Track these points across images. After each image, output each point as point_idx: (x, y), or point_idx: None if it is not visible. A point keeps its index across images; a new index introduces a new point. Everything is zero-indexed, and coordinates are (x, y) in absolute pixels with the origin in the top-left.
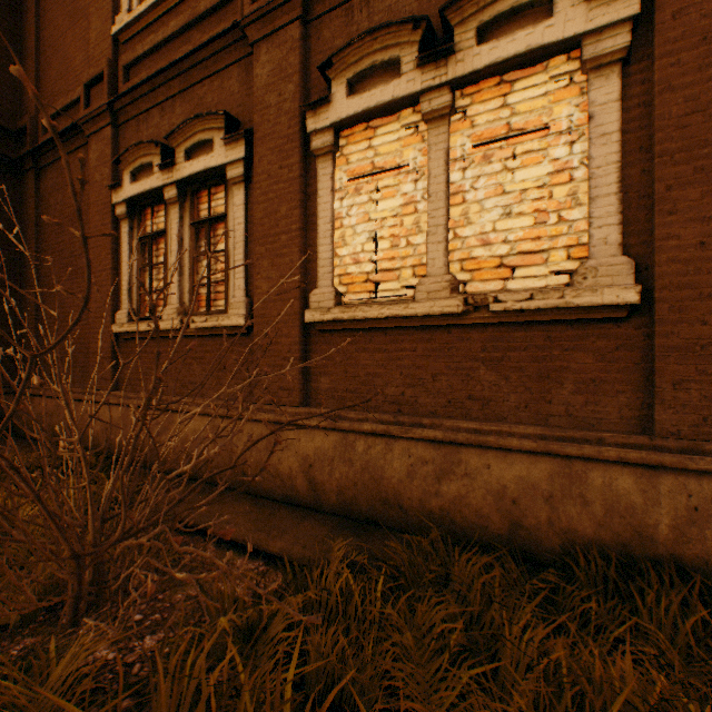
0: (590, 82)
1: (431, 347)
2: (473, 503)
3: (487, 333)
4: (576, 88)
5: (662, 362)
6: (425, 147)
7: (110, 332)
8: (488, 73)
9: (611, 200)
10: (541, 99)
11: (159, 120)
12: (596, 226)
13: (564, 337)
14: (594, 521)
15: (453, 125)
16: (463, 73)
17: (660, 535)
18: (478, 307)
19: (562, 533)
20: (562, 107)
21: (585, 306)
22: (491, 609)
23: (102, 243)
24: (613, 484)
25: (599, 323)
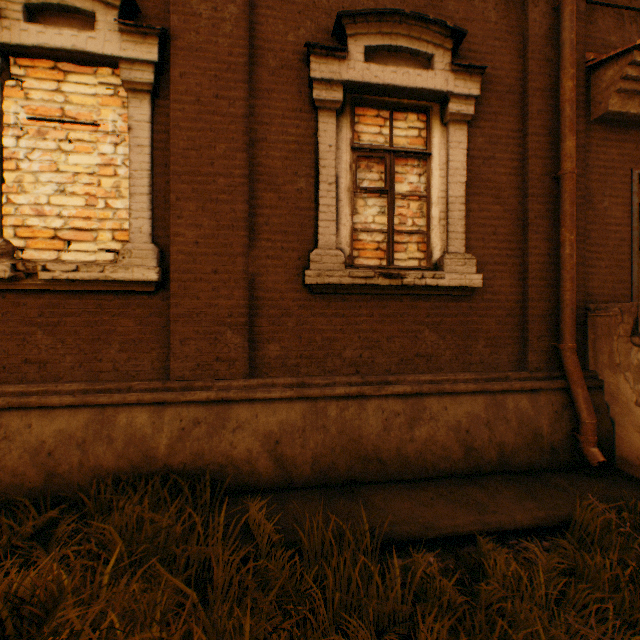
0: (130, 100)
1: None
2: (10, 464)
3: (46, 299)
4: (123, 101)
5: (175, 325)
6: None
7: None
8: (42, 54)
9: (145, 199)
10: (94, 98)
11: None
12: (135, 217)
13: (113, 305)
14: (116, 454)
15: (9, 89)
16: (11, 42)
17: (160, 453)
18: (33, 274)
19: (92, 471)
20: (111, 112)
21: (122, 280)
22: None
23: None
24: (135, 422)
25: (139, 294)
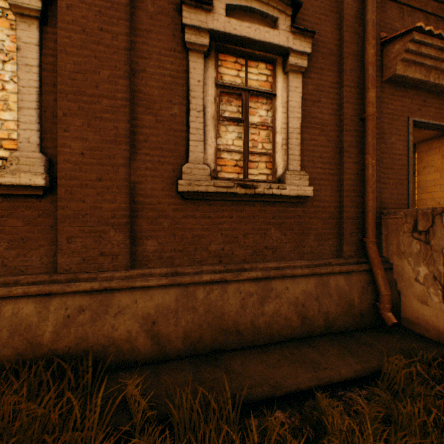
0: (18, 23)
1: None
2: None
3: None
4: (11, 23)
5: (62, 225)
6: None
7: None
8: None
9: (33, 113)
10: None
11: None
12: (23, 128)
13: (2, 207)
14: (1, 344)
15: None
16: None
17: (45, 340)
18: None
19: None
20: None
21: (9, 184)
22: None
23: None
24: (20, 312)
25: (28, 198)
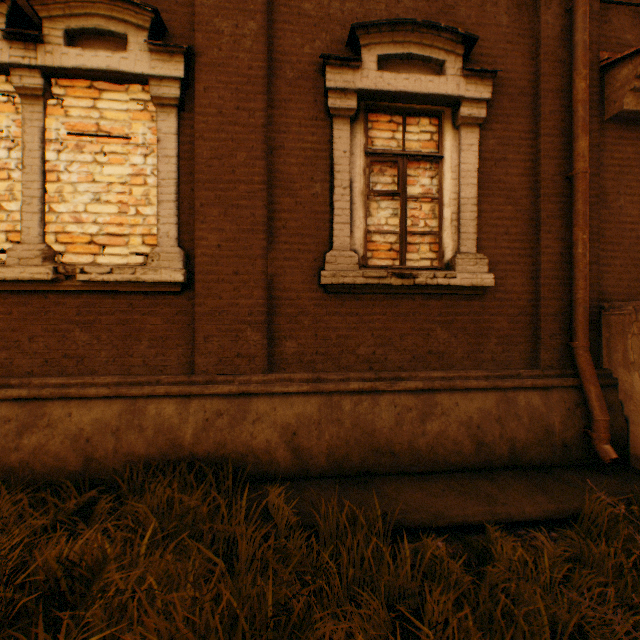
0: (158, 114)
1: (28, 311)
2: (53, 449)
3: (83, 299)
4: (151, 115)
5: (199, 323)
6: (21, 119)
7: None
8: (80, 75)
9: (172, 206)
10: (126, 113)
11: None
12: (163, 223)
13: (143, 305)
14: (147, 442)
15: (51, 108)
16: (53, 65)
17: (186, 442)
18: (72, 276)
19: (125, 457)
20: (141, 125)
21: (152, 281)
22: (2, 536)
23: None
24: (163, 412)
25: (166, 295)
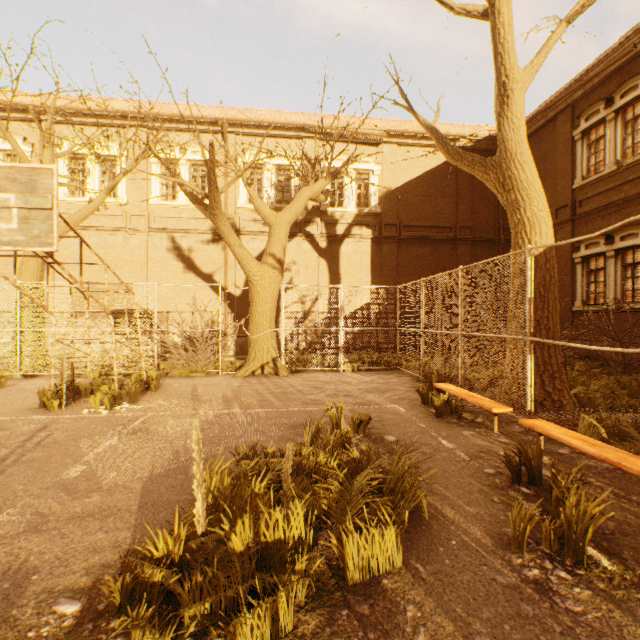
0: None
1: None
2: None
3: None
4: None
5: None
6: None
7: (569, 310)
8: None
9: None
10: None
11: (600, 222)
12: None
13: None
14: None
15: None
16: None
17: None
18: None
19: None
20: None
21: None
22: None
23: (564, 273)
24: None
25: None
